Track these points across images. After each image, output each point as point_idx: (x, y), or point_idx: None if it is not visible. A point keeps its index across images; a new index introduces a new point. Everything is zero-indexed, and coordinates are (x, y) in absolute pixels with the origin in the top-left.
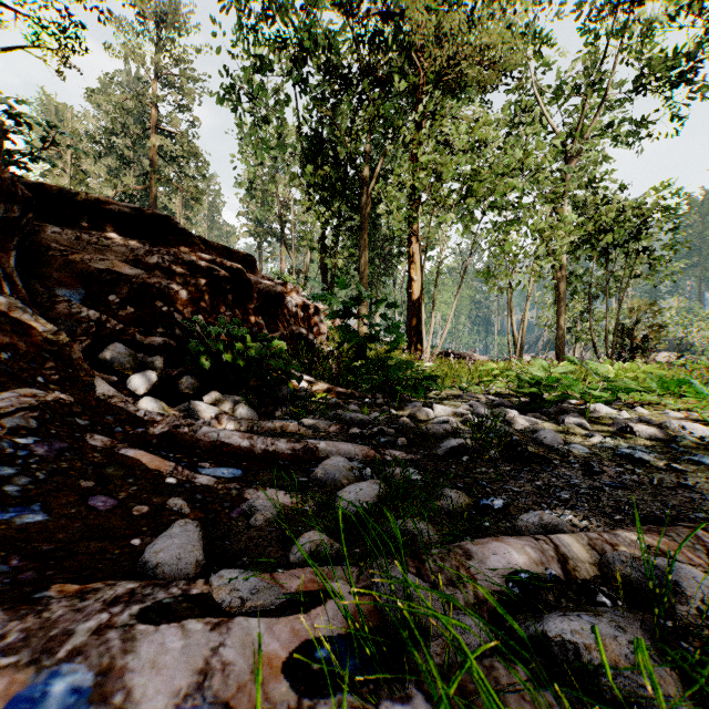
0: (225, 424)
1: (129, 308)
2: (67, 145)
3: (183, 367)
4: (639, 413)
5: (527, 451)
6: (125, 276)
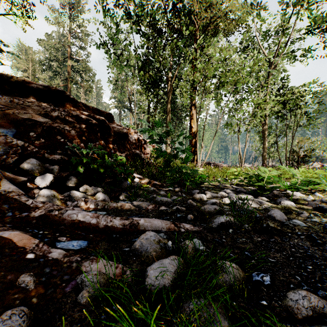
0: (89, 205)
1: (41, 139)
2: (7, 51)
3: (70, 171)
4: (318, 197)
5: (270, 226)
6: (39, 122)
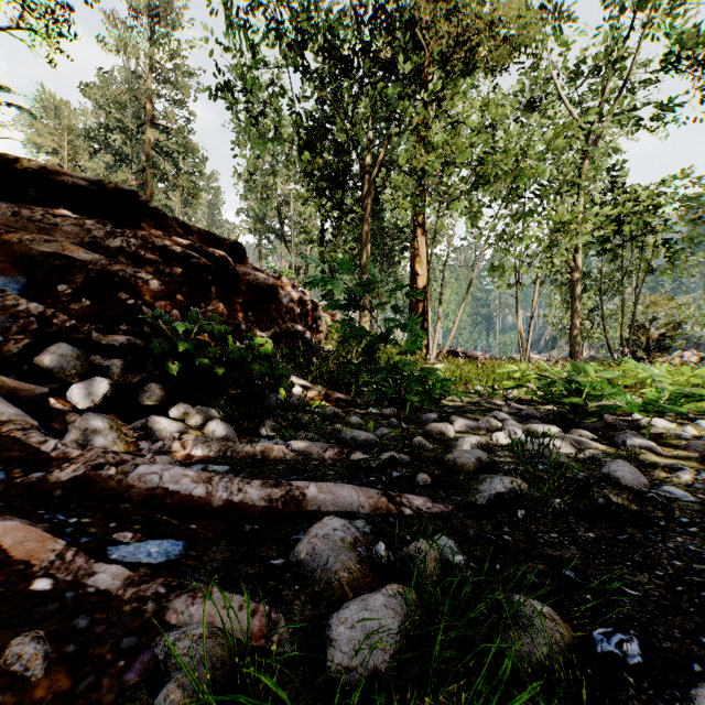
0: (190, 448)
1: (84, 300)
2: (8, 103)
3: (149, 371)
4: None
5: (614, 504)
6: (79, 262)
